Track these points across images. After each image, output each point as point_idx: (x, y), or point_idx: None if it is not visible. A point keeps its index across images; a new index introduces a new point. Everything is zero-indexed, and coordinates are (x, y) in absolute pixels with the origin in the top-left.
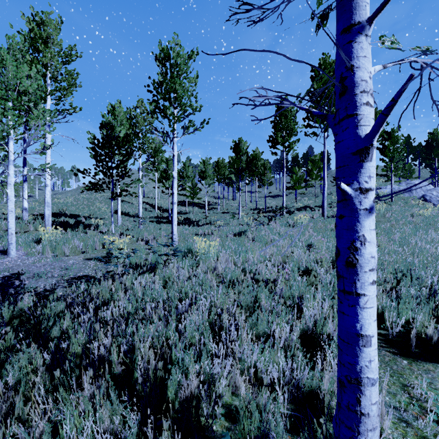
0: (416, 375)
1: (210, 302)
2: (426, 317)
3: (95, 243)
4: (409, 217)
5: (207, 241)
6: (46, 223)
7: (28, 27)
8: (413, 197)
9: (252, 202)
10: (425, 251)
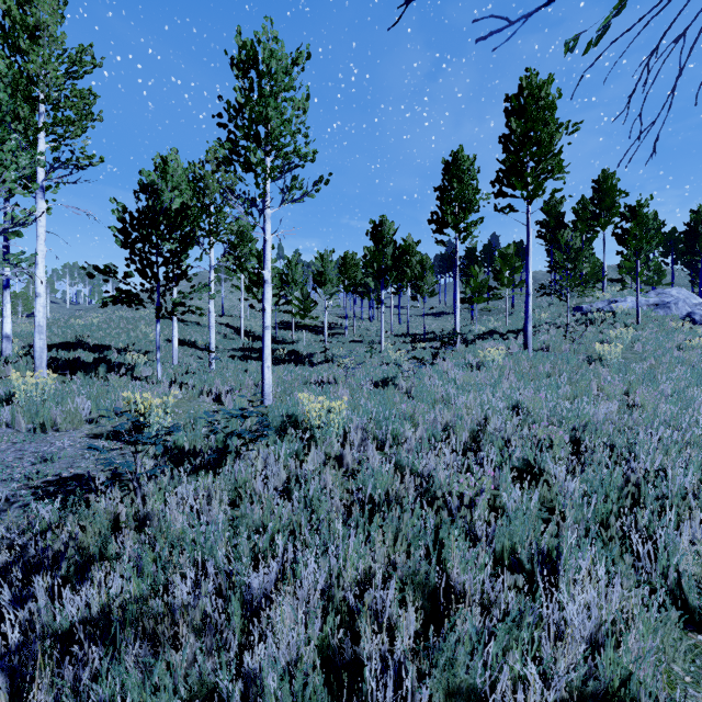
0: None
1: (330, 563)
2: None
3: (117, 403)
4: (674, 350)
5: (325, 402)
6: (38, 364)
7: None
8: (672, 316)
9: (400, 324)
10: None
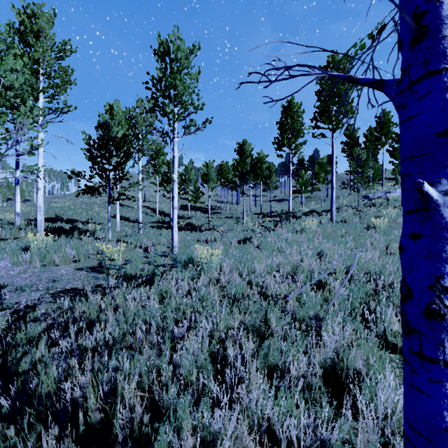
0: None
1: (212, 323)
2: None
3: (89, 251)
4: None
5: (209, 249)
6: (39, 229)
7: (18, 19)
8: None
9: (256, 206)
10: None
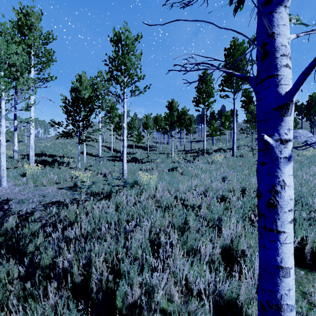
0: (312, 284)
1: (151, 223)
2: (315, 235)
3: (66, 176)
4: (296, 156)
5: (148, 175)
6: (31, 161)
7: (17, 17)
8: (298, 142)
9: (181, 146)
10: (309, 182)
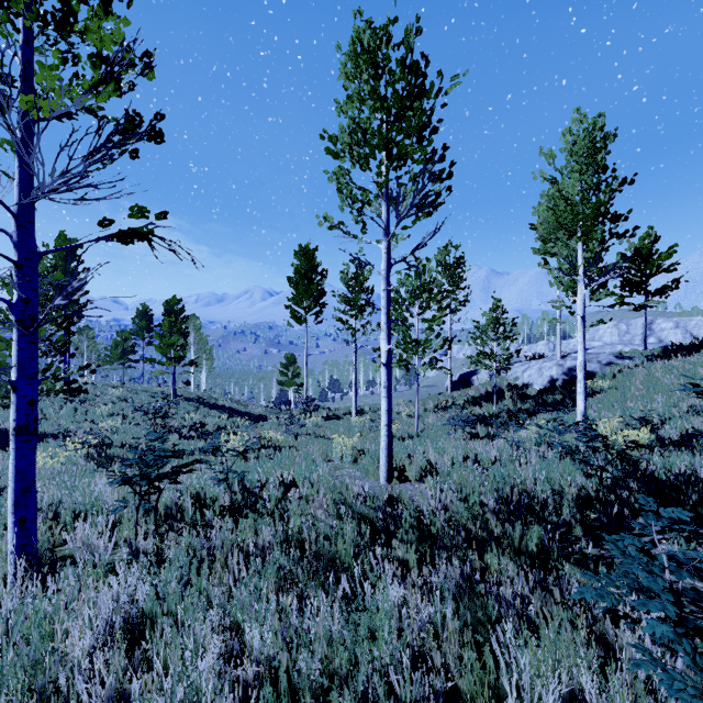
0: None
1: None
2: None
3: None
4: None
5: None
6: None
7: None
8: None
9: None
10: None
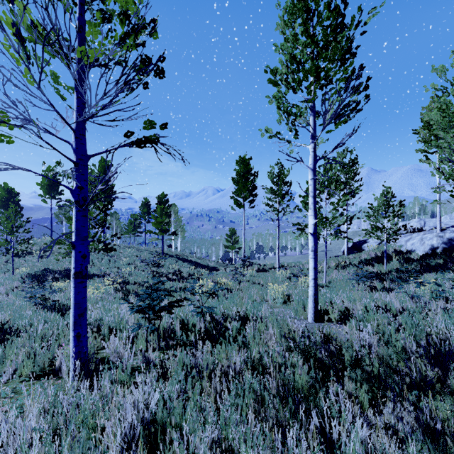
0: None
1: None
2: None
3: None
4: None
5: None
6: None
7: None
8: None
9: None
10: None
